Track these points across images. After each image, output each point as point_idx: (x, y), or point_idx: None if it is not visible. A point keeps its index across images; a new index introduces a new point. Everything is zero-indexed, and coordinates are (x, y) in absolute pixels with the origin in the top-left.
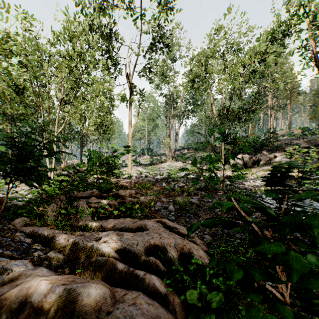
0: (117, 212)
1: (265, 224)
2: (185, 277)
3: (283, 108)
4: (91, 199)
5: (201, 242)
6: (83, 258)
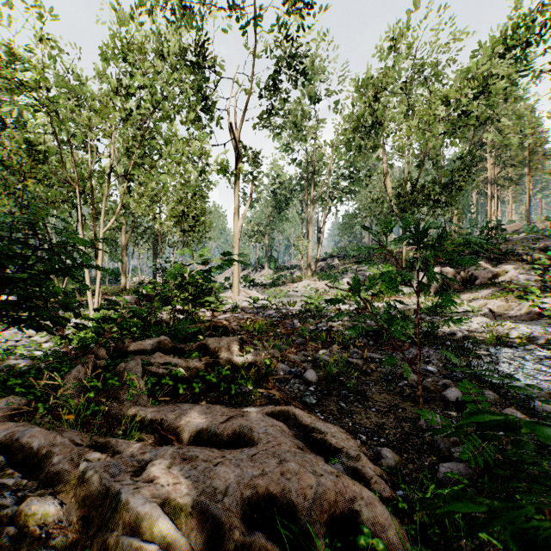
0: (200, 385)
1: None
2: None
3: (515, 183)
4: (155, 355)
5: (376, 473)
6: (95, 525)
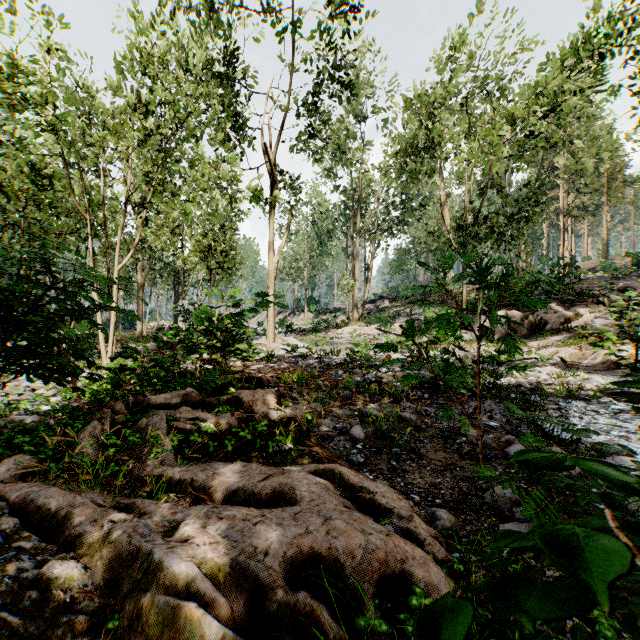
0: (233, 442)
1: None
2: None
3: (591, 214)
4: (181, 410)
5: (430, 535)
6: (126, 588)
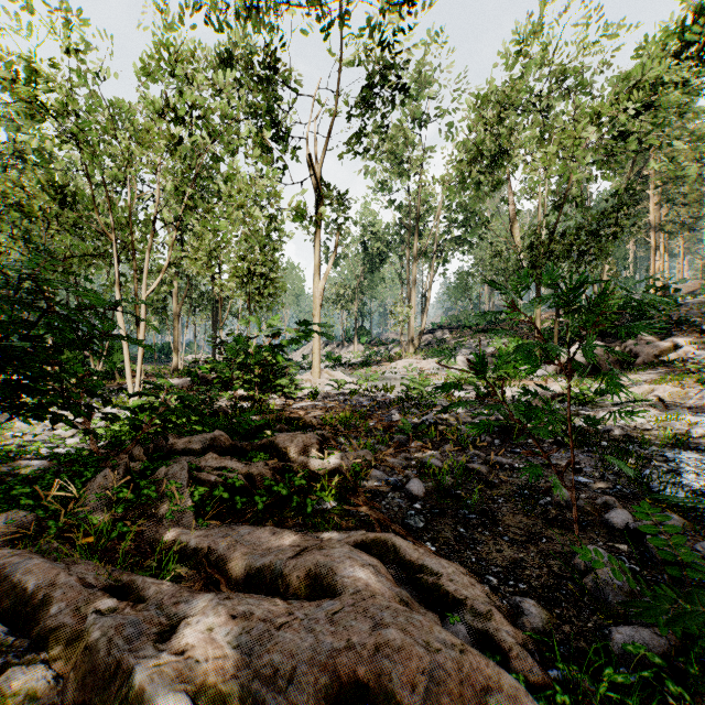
0: (265, 499)
1: None
2: None
3: (688, 229)
4: (207, 457)
5: (517, 642)
6: None
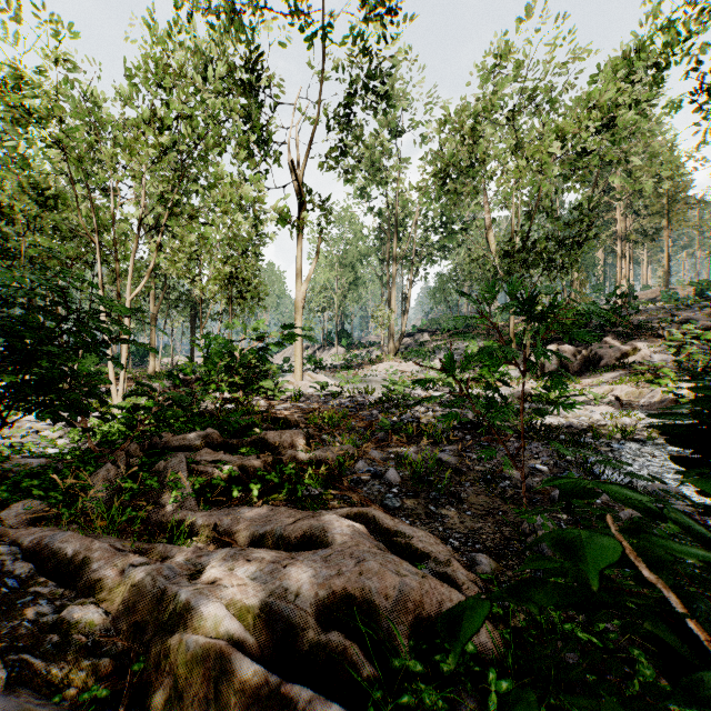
0: (259, 486)
1: (686, 572)
2: (428, 700)
3: (651, 239)
4: (201, 452)
5: (468, 579)
6: (151, 631)
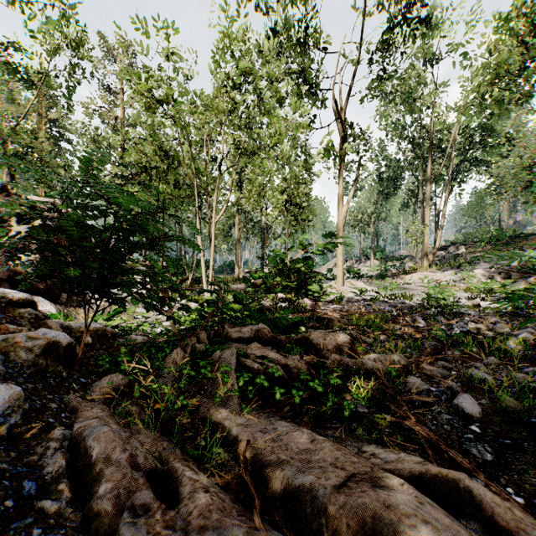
0: (301, 394)
1: None
2: None
3: None
4: (252, 346)
5: None
6: None
